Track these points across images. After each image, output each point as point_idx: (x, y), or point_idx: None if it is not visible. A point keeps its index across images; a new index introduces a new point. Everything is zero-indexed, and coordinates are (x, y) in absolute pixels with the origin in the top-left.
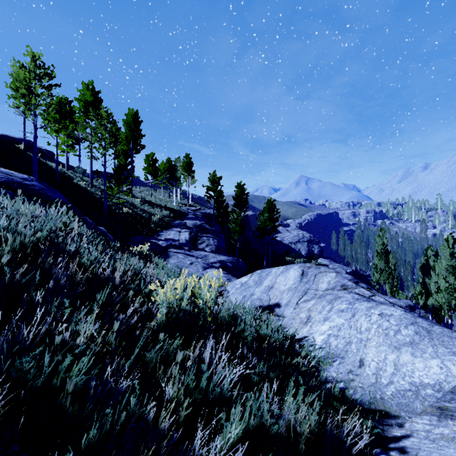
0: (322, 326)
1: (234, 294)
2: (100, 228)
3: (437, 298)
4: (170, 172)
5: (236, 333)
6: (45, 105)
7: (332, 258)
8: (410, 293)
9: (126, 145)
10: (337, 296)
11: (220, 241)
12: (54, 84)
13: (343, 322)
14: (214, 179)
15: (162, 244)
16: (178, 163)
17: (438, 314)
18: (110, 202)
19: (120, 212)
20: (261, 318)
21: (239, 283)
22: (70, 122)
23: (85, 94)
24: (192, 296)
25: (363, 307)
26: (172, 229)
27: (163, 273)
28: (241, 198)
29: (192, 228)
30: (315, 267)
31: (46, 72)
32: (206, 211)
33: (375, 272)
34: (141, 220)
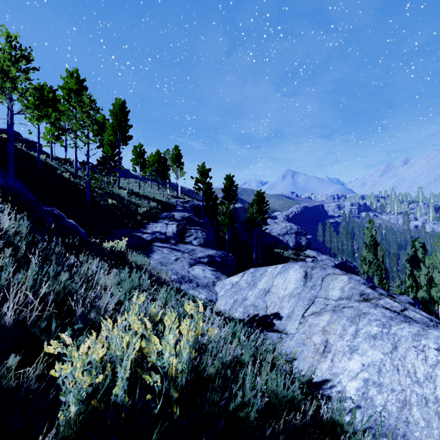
0: (350, 362)
1: (223, 297)
2: (67, 221)
3: (431, 292)
4: (159, 163)
5: (230, 413)
6: (22, 89)
7: (319, 250)
8: (396, 284)
9: (113, 136)
10: (360, 312)
11: (209, 233)
12: (32, 67)
13: (382, 358)
14: (202, 170)
15: (147, 238)
16: (167, 155)
17: (428, 307)
18: (95, 194)
19: (105, 204)
20: (266, 358)
21: (229, 283)
22: (54, 111)
23: (70, 82)
24: (142, 359)
25: (405, 333)
26: (159, 221)
27: (117, 291)
28: (230, 190)
29: (180, 220)
30: (320, 267)
31: (23, 54)
32: (195, 204)
33: (364, 264)
34: (127, 212)
